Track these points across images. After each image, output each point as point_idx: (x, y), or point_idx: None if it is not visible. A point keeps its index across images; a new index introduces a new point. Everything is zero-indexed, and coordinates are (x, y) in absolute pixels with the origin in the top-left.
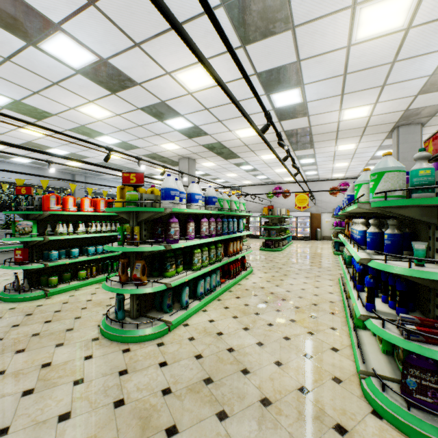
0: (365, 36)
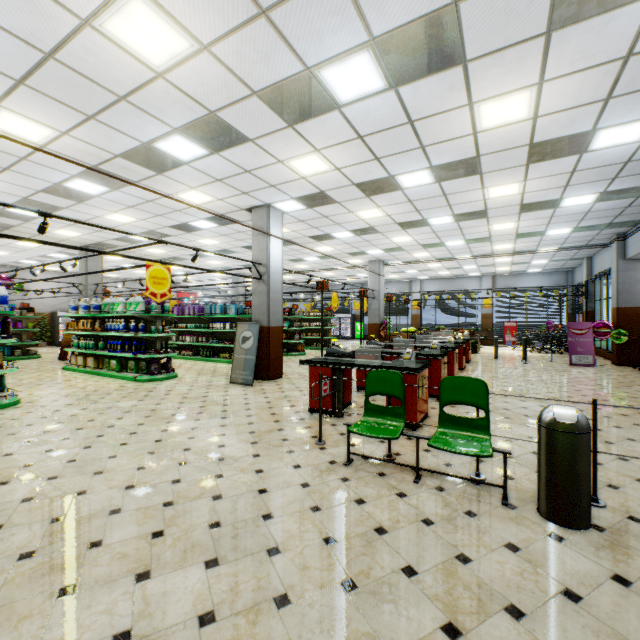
0: (109, 218)
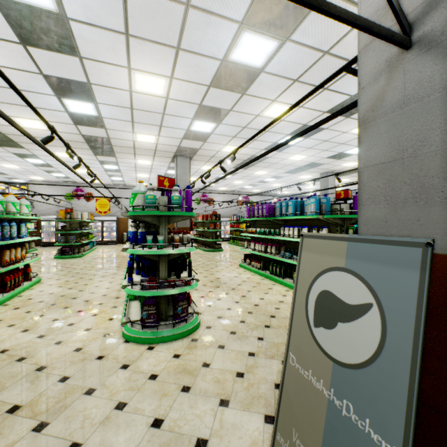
0: (141, 90)
